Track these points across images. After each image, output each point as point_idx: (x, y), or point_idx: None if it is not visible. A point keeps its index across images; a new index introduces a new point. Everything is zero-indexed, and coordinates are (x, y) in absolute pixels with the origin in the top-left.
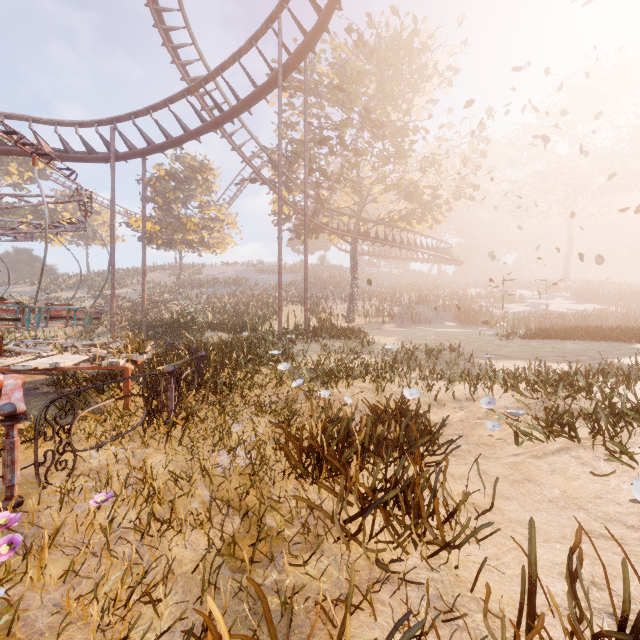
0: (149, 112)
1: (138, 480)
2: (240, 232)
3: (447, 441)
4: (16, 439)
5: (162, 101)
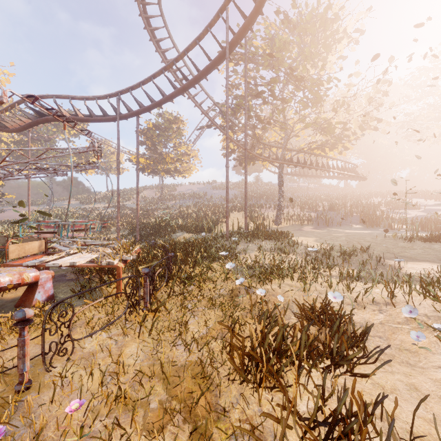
0: (140, 85)
1: (115, 370)
2: (200, 162)
3: (374, 350)
4: (26, 338)
5: (148, 77)
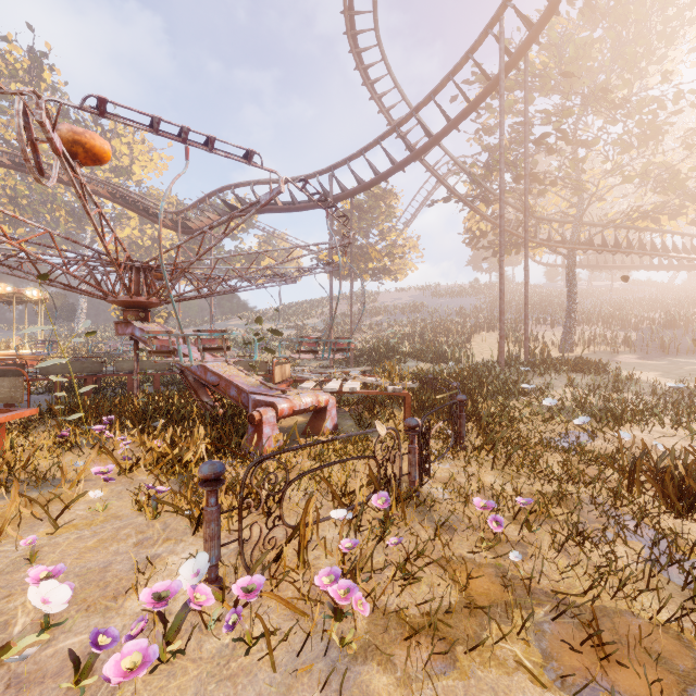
0: (362, 154)
1: (495, 493)
2: (421, 255)
3: None
4: (416, 446)
5: (374, 140)
